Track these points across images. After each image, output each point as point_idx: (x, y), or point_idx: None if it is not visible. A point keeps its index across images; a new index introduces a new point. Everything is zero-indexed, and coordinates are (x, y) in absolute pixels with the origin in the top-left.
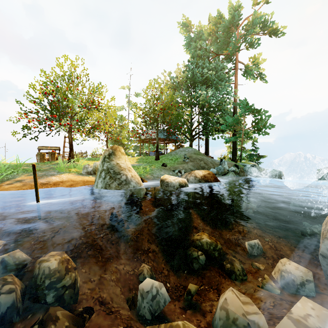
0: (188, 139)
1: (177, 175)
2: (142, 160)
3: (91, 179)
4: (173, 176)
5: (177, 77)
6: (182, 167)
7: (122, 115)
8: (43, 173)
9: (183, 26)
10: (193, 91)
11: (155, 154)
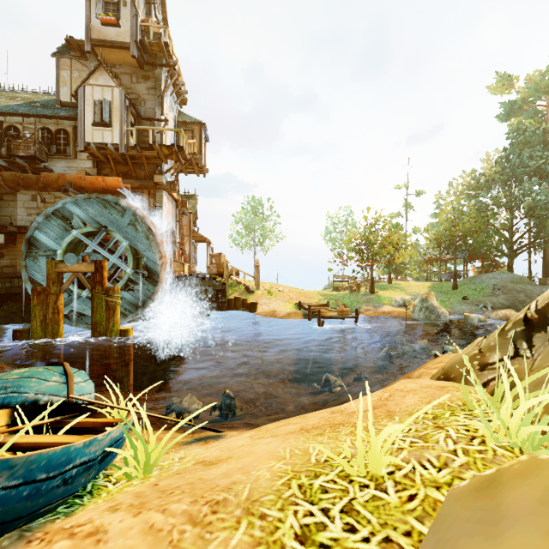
0: (505, 255)
1: (481, 309)
2: (435, 289)
3: (404, 311)
4: (477, 311)
5: (484, 173)
6: (489, 301)
7: (405, 234)
8: (372, 304)
9: (497, 87)
10: (514, 187)
11: (449, 276)
